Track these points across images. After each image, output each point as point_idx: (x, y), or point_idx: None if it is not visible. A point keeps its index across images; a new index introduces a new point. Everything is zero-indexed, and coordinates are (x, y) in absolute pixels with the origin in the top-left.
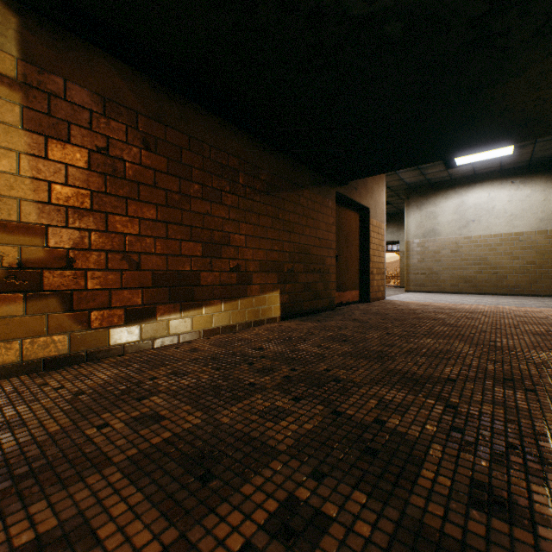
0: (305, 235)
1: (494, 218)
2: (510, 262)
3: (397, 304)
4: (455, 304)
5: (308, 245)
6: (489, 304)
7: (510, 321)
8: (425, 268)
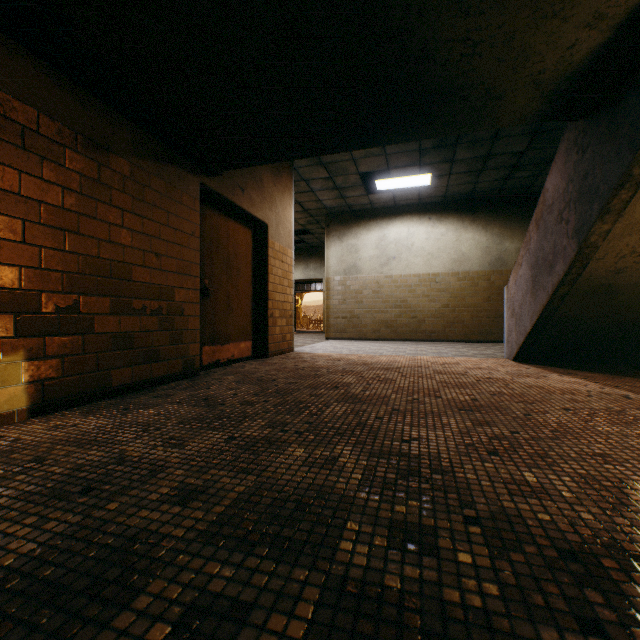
0: (119, 244)
1: (414, 256)
2: (428, 305)
3: (302, 360)
4: (373, 355)
5: (127, 263)
6: (408, 355)
7: (429, 382)
8: (347, 311)
